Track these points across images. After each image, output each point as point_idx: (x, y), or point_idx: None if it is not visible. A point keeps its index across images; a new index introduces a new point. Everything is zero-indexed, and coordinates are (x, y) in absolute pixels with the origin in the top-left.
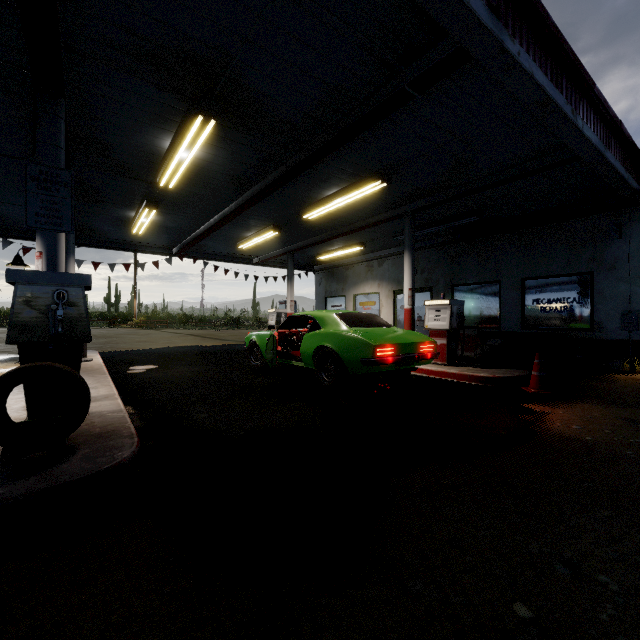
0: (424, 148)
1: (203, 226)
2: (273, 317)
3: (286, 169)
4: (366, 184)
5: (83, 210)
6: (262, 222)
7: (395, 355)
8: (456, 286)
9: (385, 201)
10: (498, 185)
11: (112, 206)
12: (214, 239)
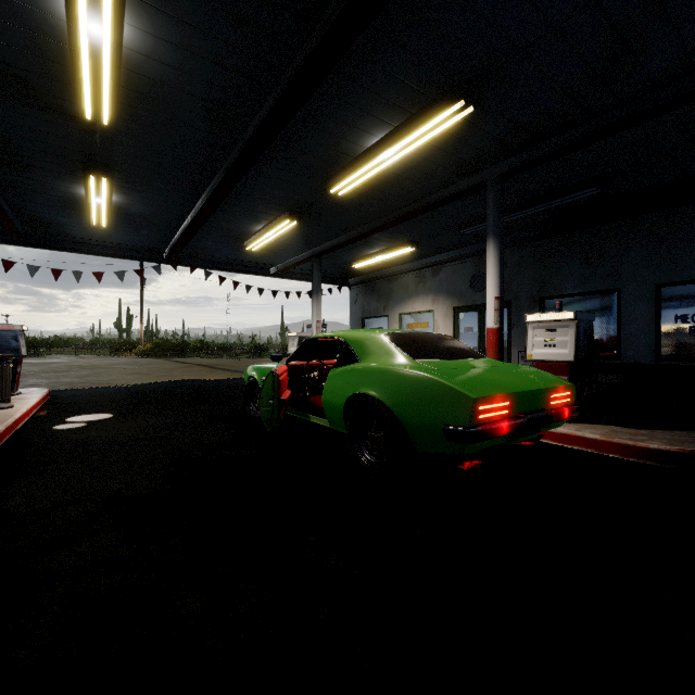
0: (561, 7)
1: (190, 213)
2: (294, 343)
3: (295, 69)
4: (435, 113)
5: (6, 184)
6: (273, 205)
7: (510, 416)
8: (547, 299)
9: (458, 159)
10: (669, 109)
11: (44, 175)
12: (212, 237)
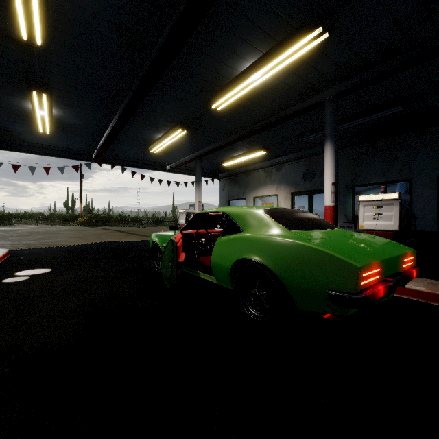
0: None
1: (110, 124)
2: (183, 216)
3: None
4: (297, 40)
5: None
6: (169, 119)
7: (380, 280)
8: (358, 186)
9: (306, 82)
10: None
11: None
12: (126, 143)
